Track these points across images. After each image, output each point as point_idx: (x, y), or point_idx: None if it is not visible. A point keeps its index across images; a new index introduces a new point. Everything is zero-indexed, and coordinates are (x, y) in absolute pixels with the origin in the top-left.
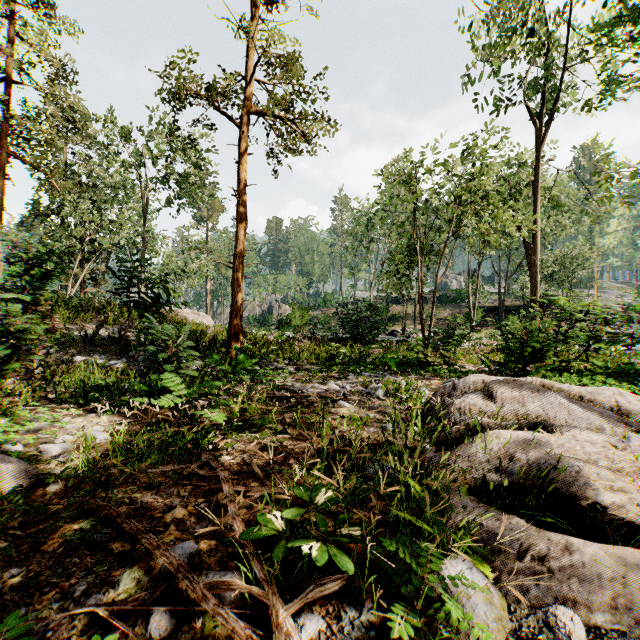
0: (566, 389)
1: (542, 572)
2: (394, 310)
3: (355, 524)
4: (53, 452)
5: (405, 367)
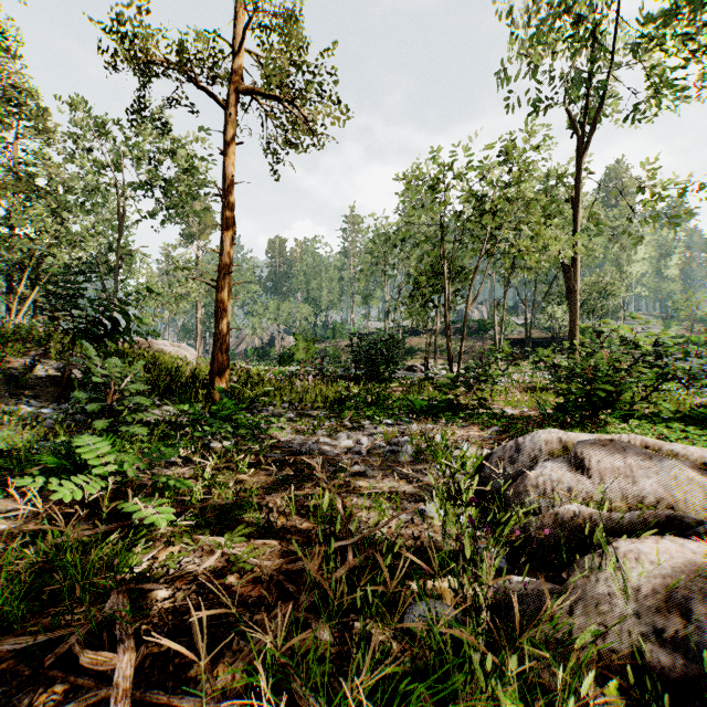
0: (678, 451)
1: None
2: (411, 342)
3: None
4: None
5: (434, 412)
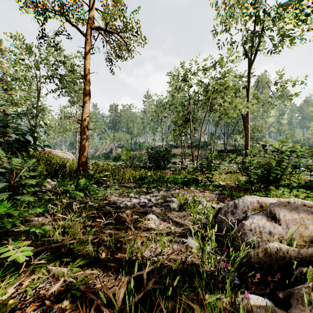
0: None
1: None
2: (174, 151)
3: None
4: None
5: (187, 184)
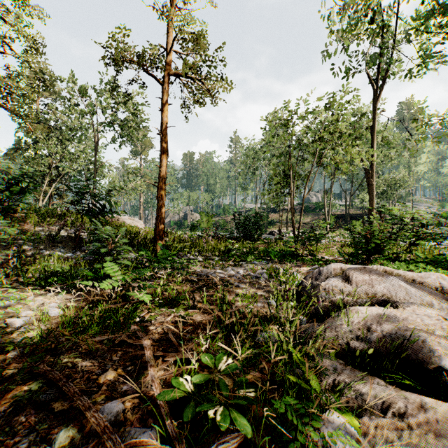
0: (402, 274)
1: (402, 427)
2: (272, 217)
3: (250, 386)
4: (17, 324)
5: (282, 257)
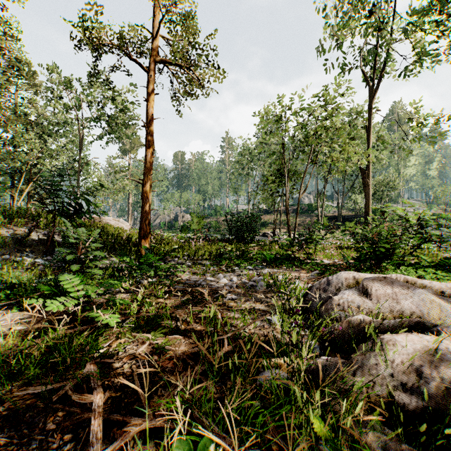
0: (426, 284)
1: None
2: (265, 218)
3: None
4: None
5: (278, 262)
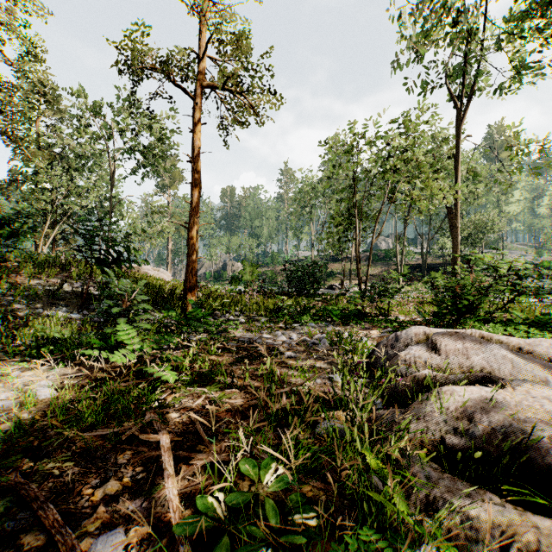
0: (504, 340)
1: None
2: (332, 267)
3: (309, 507)
4: None
5: (345, 318)
